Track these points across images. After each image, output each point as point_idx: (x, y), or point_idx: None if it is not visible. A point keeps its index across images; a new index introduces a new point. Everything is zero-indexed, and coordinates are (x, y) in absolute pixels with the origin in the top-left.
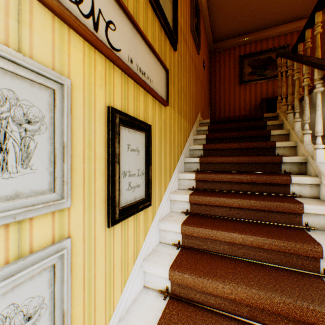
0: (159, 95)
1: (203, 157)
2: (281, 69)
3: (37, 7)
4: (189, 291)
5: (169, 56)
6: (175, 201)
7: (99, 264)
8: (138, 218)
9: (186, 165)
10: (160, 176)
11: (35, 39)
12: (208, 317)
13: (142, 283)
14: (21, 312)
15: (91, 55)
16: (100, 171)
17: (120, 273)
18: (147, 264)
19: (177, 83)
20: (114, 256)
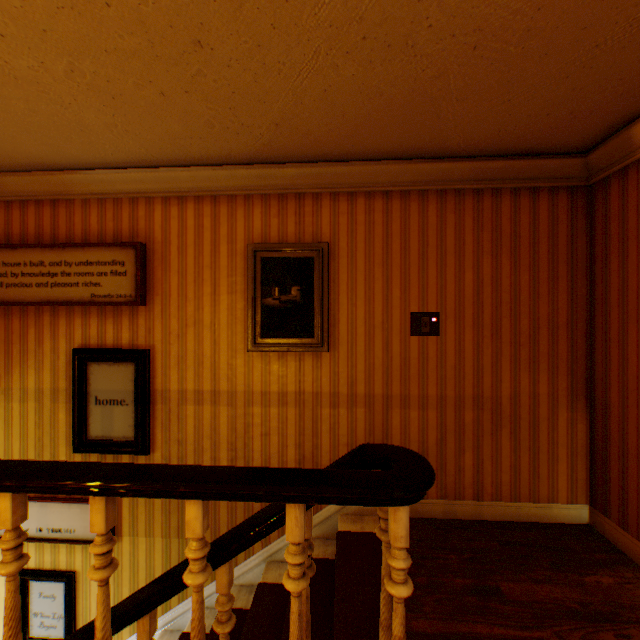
0: (84, 541)
1: (178, 638)
2: (379, 533)
3: None
4: None
5: None
6: None
7: None
8: None
9: None
10: None
11: None
12: None
13: None
14: None
15: None
16: None
17: None
18: None
19: None
20: None
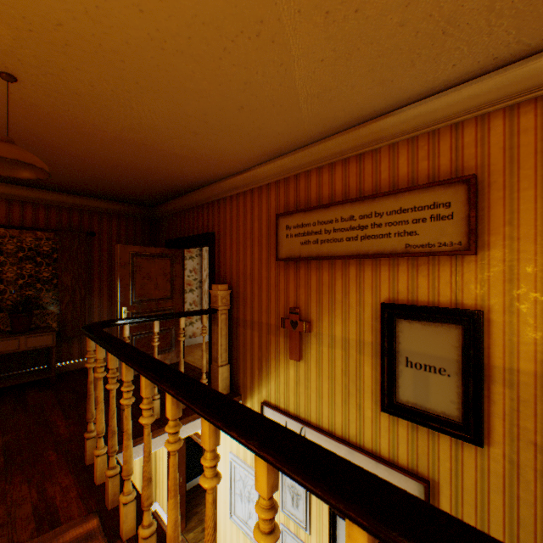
0: None
1: None
2: None
3: None
4: None
5: (451, 455)
6: None
7: None
8: None
9: None
10: None
11: None
12: None
13: None
14: None
15: None
16: (325, 531)
17: None
18: None
19: (511, 504)
20: None
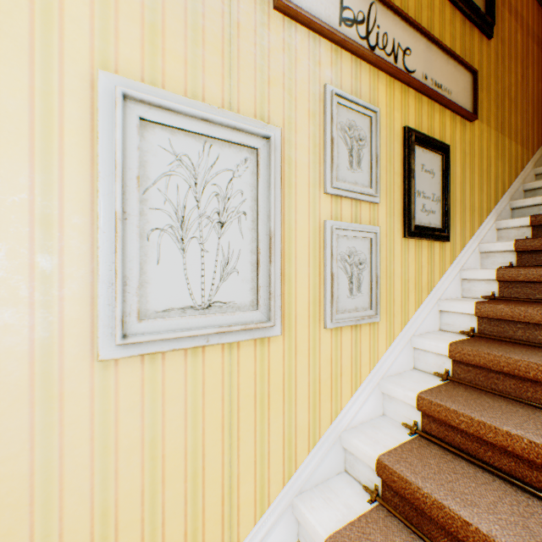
0: (460, 107)
1: None
2: None
3: (362, 66)
4: (504, 329)
5: (477, 51)
6: (488, 254)
7: (396, 267)
8: (432, 249)
9: (514, 213)
10: (462, 214)
11: (361, 87)
12: (533, 348)
13: (437, 324)
14: (357, 256)
15: (390, 85)
16: (397, 185)
17: (413, 291)
18: (444, 302)
19: (495, 85)
20: (408, 270)
